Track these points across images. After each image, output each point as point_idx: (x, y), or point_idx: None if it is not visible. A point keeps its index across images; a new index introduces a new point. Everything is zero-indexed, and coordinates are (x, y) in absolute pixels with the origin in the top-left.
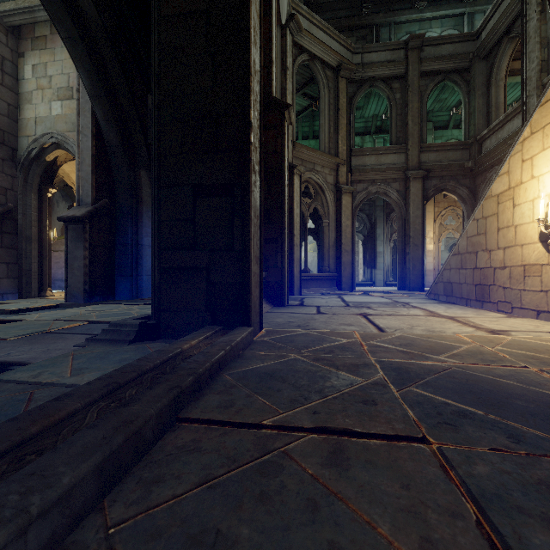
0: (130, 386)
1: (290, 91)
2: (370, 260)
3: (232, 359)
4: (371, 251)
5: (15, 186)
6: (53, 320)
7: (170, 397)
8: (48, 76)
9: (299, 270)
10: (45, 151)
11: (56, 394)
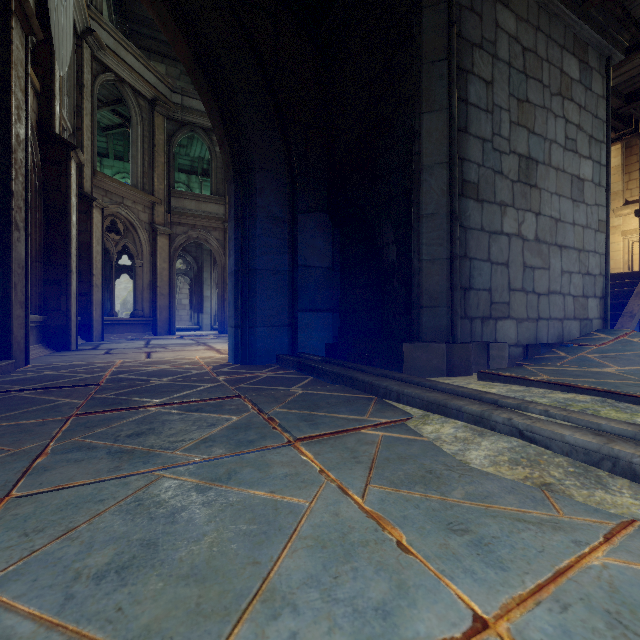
0: None
1: (89, 112)
2: (197, 304)
3: None
4: (198, 295)
5: None
6: None
7: None
8: None
9: (101, 313)
10: None
11: None
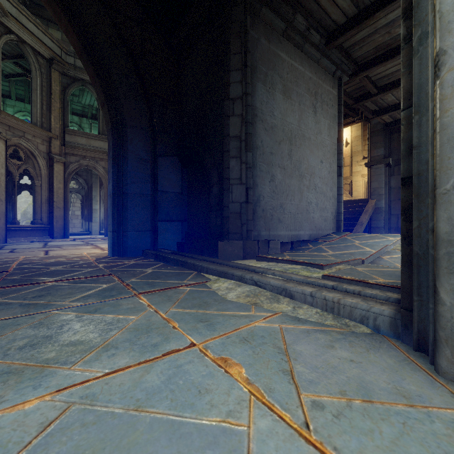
0: None
1: None
2: (88, 215)
3: None
4: (89, 208)
5: None
6: None
7: None
8: None
9: (5, 222)
10: None
11: None
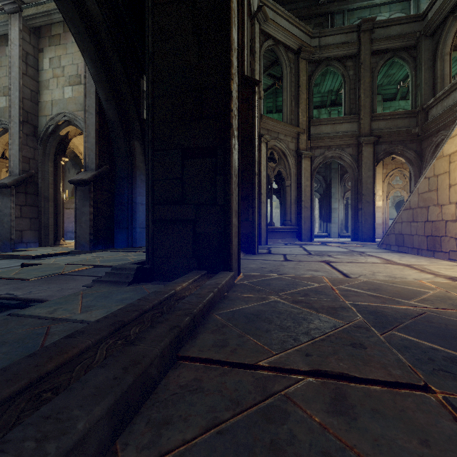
0: (133, 324)
1: (258, 72)
2: (326, 215)
3: (219, 300)
4: (327, 207)
5: (36, 156)
6: (66, 264)
7: (171, 336)
8: (61, 67)
9: (265, 223)
10: (59, 127)
11: (69, 329)
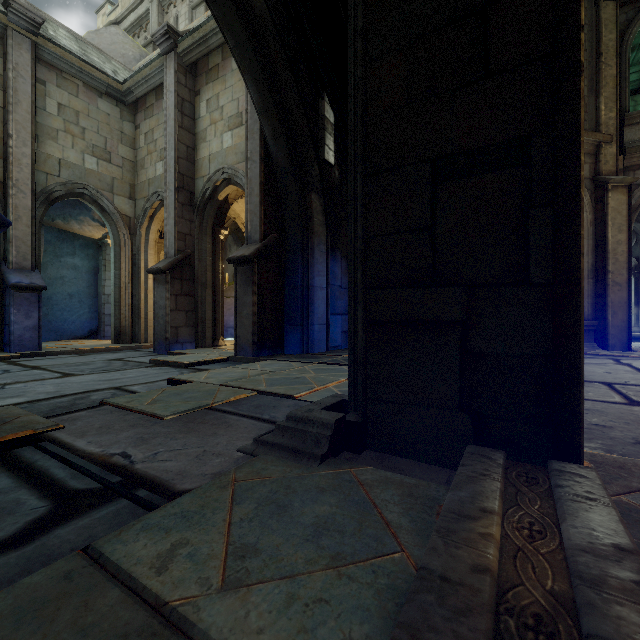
0: None
1: None
2: None
3: None
4: None
5: (193, 230)
6: (219, 384)
7: None
8: (220, 108)
9: None
10: (218, 190)
11: None
